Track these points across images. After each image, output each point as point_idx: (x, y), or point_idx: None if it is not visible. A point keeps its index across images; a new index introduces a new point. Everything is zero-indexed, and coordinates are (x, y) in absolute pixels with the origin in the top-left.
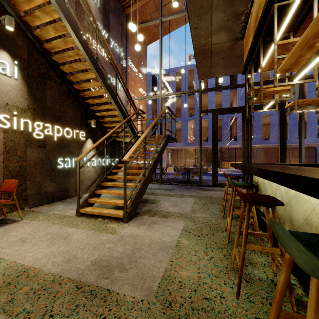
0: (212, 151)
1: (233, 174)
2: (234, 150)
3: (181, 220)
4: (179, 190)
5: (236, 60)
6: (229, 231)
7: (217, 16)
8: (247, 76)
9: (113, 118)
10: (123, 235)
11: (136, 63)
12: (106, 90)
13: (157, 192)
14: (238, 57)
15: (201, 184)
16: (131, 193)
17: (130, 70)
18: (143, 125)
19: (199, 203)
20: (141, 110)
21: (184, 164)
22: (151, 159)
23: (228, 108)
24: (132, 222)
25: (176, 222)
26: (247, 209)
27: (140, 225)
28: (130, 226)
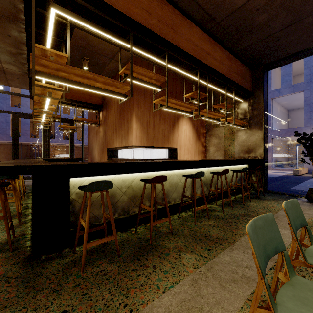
0: (13, 149)
1: None
2: (54, 148)
3: None
4: None
5: None
6: None
7: (4, 56)
8: None
9: None
10: None
11: None
12: None
13: None
14: None
15: None
16: None
17: None
18: None
19: None
20: None
21: None
22: None
23: (30, 114)
24: None
25: None
26: None
27: None
28: None
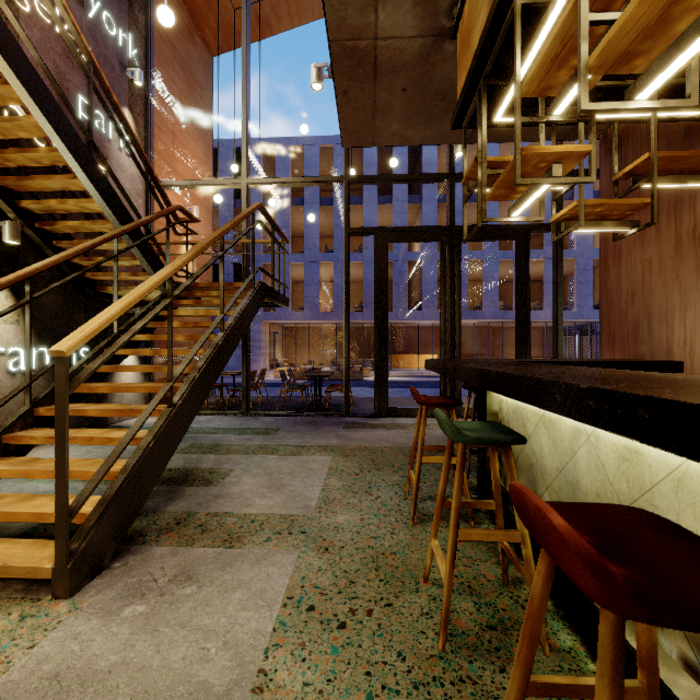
0: (375, 331)
1: (415, 381)
2: (416, 331)
3: (287, 547)
4: (293, 430)
5: (433, 101)
6: (446, 603)
7: None
8: (455, 152)
9: (86, 222)
10: (18, 683)
11: (180, 92)
12: (44, 119)
13: (231, 441)
14: (439, 94)
15: (348, 412)
16: (102, 473)
17: (160, 104)
18: (203, 262)
19: (343, 472)
20: (183, 210)
21: (311, 360)
22: (202, 350)
23: (411, 228)
24: (98, 588)
25: (268, 562)
26: (612, 636)
27: (127, 598)
28: (80, 612)
